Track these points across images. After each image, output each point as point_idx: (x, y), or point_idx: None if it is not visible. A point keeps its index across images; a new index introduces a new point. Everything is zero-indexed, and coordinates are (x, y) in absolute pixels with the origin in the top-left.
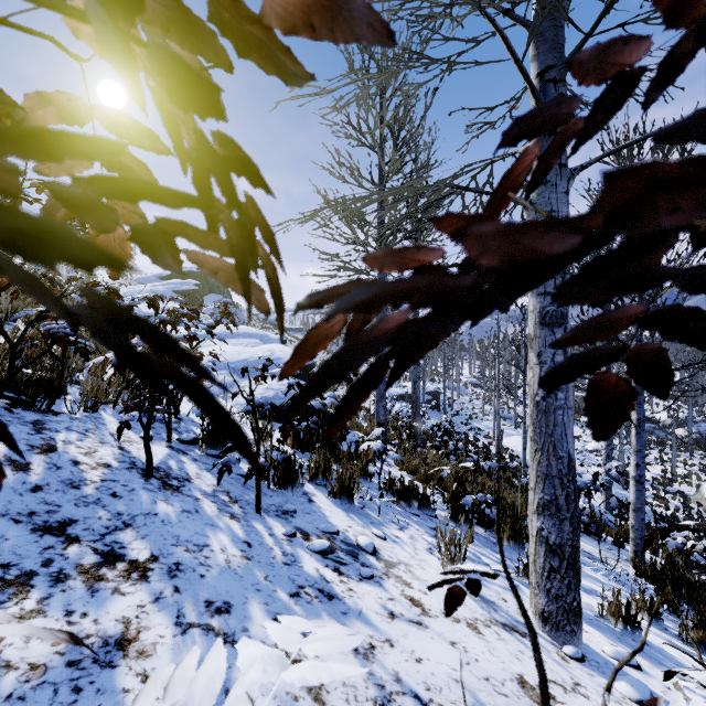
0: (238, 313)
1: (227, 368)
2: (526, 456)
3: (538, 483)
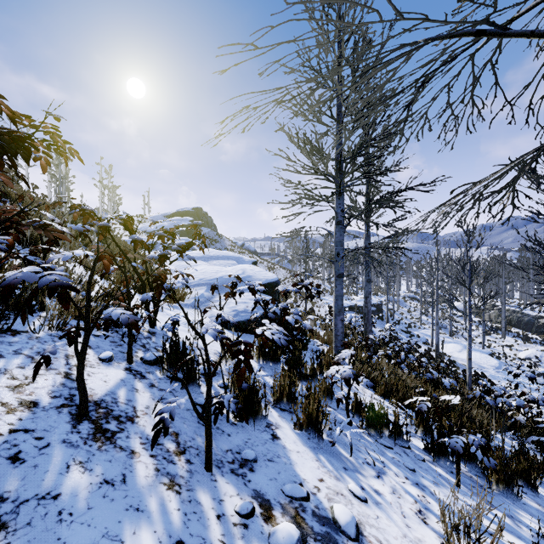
0: (222, 242)
1: (206, 285)
2: (462, 361)
3: None
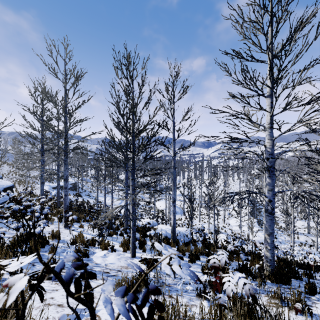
0: None
1: None
2: (109, 203)
3: (64, 209)
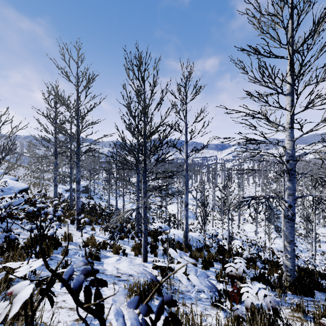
0: None
1: None
2: (120, 206)
3: (76, 212)
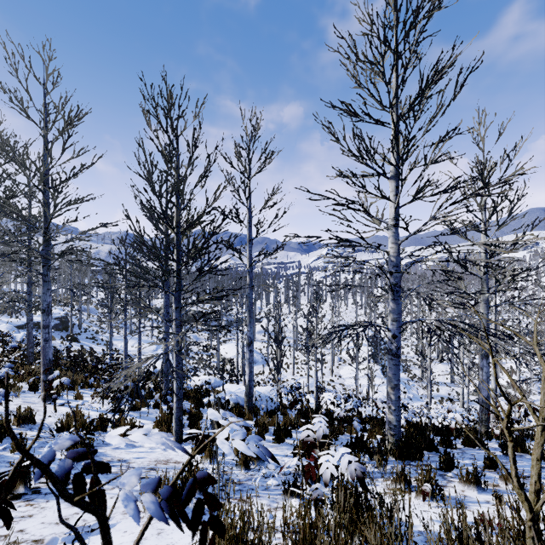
0: None
1: None
2: (133, 352)
3: (42, 367)
